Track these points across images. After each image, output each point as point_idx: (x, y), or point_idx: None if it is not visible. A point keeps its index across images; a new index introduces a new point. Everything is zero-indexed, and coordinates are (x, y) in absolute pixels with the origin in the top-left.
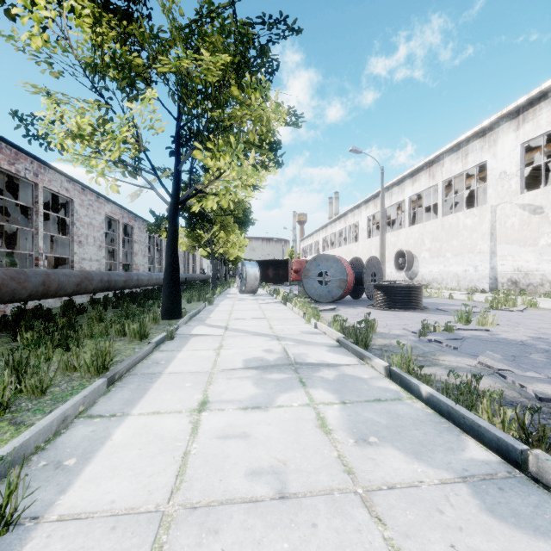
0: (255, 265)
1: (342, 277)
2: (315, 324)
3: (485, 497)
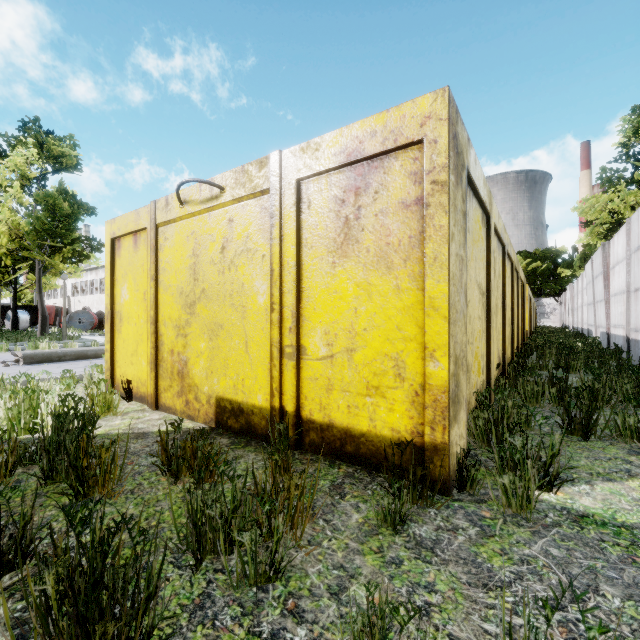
0: (26, 313)
1: (92, 320)
2: (82, 333)
3: (103, 336)
